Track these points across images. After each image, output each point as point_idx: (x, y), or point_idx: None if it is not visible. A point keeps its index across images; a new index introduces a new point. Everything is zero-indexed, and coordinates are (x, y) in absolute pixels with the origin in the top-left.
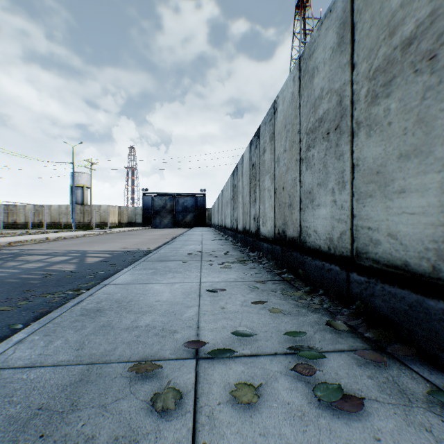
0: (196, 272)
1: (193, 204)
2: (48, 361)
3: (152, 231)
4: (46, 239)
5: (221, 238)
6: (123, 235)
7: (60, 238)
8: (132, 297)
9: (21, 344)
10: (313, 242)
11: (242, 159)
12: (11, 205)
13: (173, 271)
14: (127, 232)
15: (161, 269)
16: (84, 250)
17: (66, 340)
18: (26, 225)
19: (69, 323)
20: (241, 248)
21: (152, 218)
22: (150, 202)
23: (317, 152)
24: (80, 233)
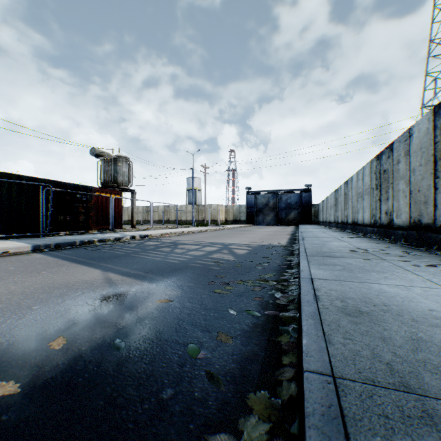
0: (408, 274)
1: (297, 200)
2: (428, 388)
3: (259, 228)
4: (182, 233)
5: (359, 236)
6: (237, 231)
7: (190, 232)
8: (379, 300)
9: (334, 346)
10: None
11: (407, 134)
12: (149, 207)
13: (370, 270)
14: (238, 229)
15: (347, 266)
16: (221, 242)
17: (394, 354)
18: (159, 222)
19: (351, 325)
20: (415, 247)
21: (255, 216)
22: (253, 201)
23: None
24: (202, 228)
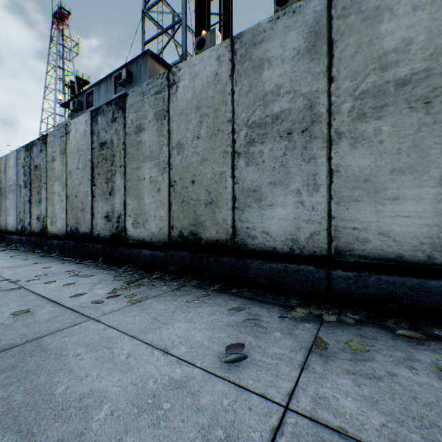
0: None
1: None
2: None
3: None
4: None
5: None
6: None
7: None
8: None
9: None
10: (1, 228)
11: None
12: None
13: None
14: None
15: None
16: None
17: None
18: None
19: None
20: None
21: None
22: None
23: (1, 199)
24: None
